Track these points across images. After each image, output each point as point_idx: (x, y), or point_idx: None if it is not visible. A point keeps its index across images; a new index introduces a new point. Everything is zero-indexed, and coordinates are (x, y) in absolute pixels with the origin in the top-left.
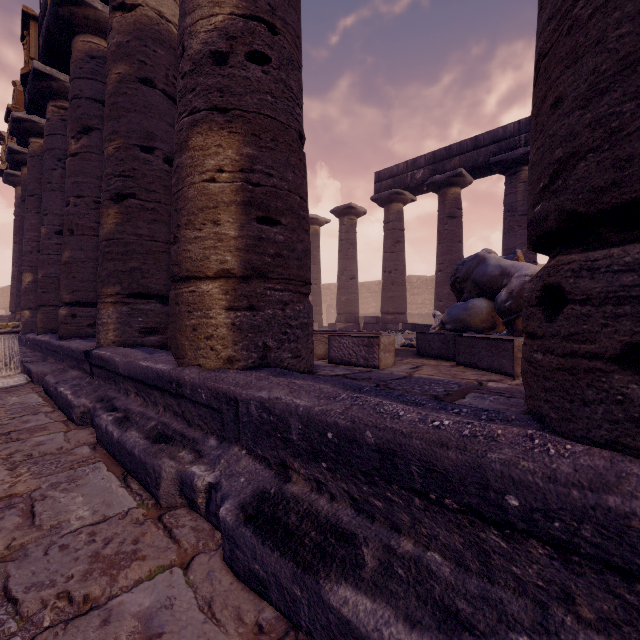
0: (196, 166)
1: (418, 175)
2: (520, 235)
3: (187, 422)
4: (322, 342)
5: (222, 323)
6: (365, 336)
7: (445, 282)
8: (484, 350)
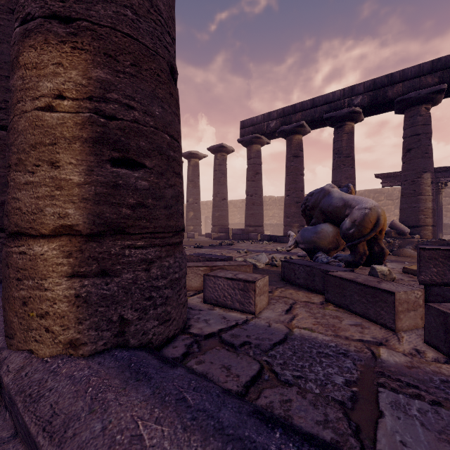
0: (27, 89)
1: (272, 125)
2: (344, 171)
3: (14, 425)
4: (198, 275)
5: (61, 296)
6: (240, 280)
7: (291, 204)
8: (357, 295)
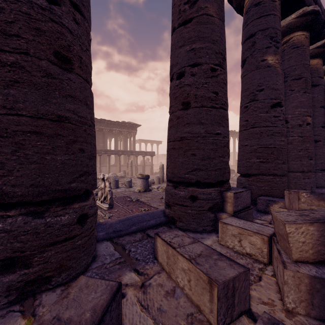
0: None
1: None
2: None
3: None
4: None
5: None
6: None
7: None
8: None
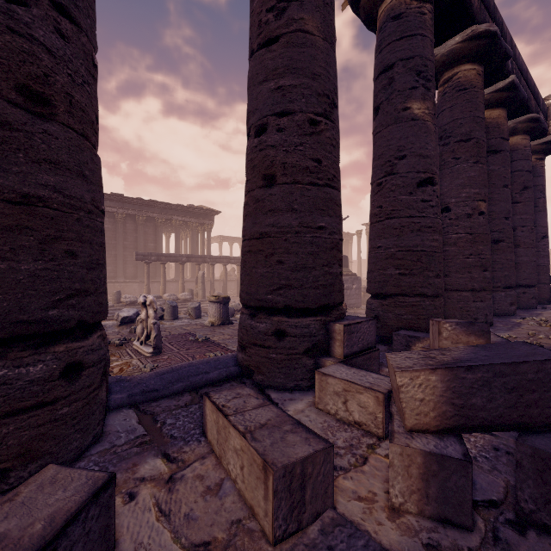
0: None
1: None
2: None
3: None
4: None
5: None
6: None
7: None
8: None
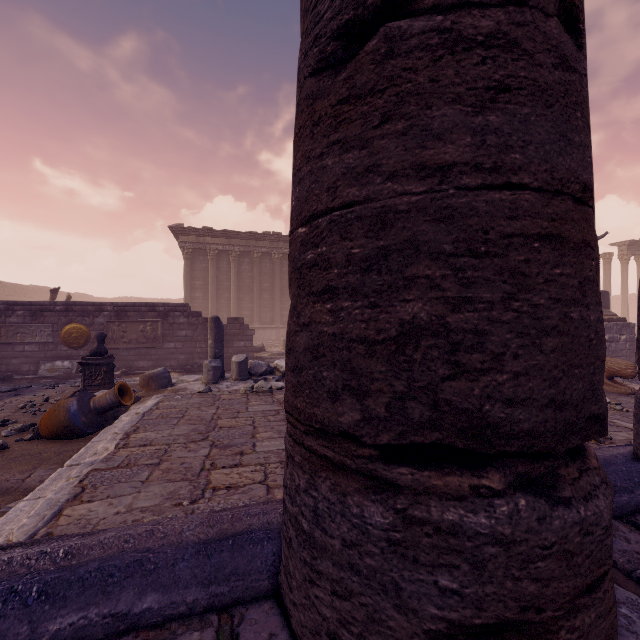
0: None
1: None
2: None
3: None
4: None
5: None
6: None
7: None
8: None
